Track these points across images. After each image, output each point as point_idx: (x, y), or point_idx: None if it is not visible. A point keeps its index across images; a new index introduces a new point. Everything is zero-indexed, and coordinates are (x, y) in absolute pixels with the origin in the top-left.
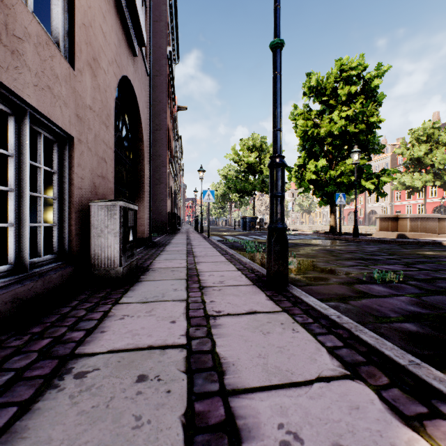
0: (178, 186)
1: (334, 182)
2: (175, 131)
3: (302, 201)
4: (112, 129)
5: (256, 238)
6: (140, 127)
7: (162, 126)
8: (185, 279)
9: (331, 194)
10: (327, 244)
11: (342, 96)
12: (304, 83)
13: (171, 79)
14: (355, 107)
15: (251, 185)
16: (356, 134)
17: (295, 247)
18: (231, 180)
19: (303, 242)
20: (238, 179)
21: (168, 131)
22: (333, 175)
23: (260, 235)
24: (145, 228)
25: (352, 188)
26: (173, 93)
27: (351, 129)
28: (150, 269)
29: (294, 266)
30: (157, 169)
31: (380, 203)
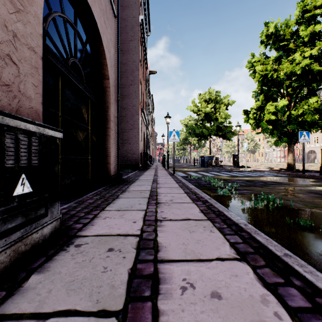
0: (149, 132)
1: (296, 121)
2: (148, 90)
3: (248, 143)
4: (37, 25)
5: (217, 175)
6: (105, 63)
7: (136, 81)
8: (118, 312)
9: (289, 133)
10: (301, 184)
11: (304, 37)
12: (261, 33)
13: (144, 45)
14: (321, 45)
15: (207, 130)
16: (320, 72)
17: (269, 187)
18: (191, 127)
19: (269, 179)
20: (197, 126)
21: (141, 86)
22: (294, 115)
23: (219, 171)
24: (112, 165)
25: (315, 126)
26: (146, 58)
27: (316, 68)
28: (76, 239)
29: (319, 232)
30: (131, 117)
31: (318, 144)
